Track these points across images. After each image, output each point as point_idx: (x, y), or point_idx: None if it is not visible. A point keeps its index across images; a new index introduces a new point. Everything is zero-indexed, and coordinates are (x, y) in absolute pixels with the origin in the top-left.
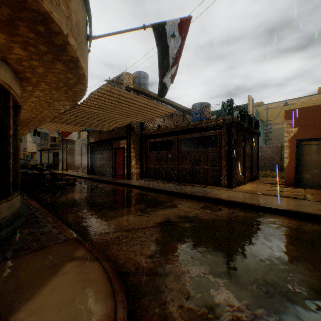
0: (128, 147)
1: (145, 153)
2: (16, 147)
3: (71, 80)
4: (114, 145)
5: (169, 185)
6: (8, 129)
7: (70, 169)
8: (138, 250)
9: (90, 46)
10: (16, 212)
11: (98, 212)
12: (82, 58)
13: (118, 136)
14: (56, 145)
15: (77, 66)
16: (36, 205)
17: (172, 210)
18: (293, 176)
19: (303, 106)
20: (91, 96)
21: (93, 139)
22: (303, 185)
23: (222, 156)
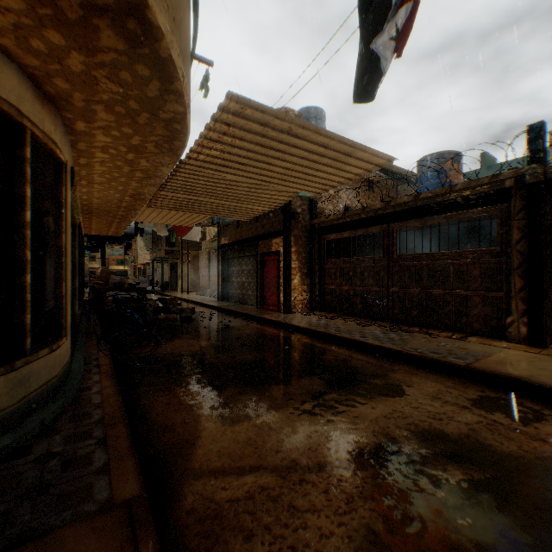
0: (285, 251)
1: (319, 262)
2: (58, 251)
3: (150, 87)
4: (260, 248)
5: (372, 331)
6: (21, 208)
7: (194, 290)
8: None
9: (197, 15)
10: (41, 391)
11: (217, 392)
12: None
13: (267, 231)
14: (173, 252)
15: (148, 28)
16: (105, 367)
17: (392, 404)
18: None
19: None
20: (203, 134)
21: (226, 238)
22: None
23: (511, 267)
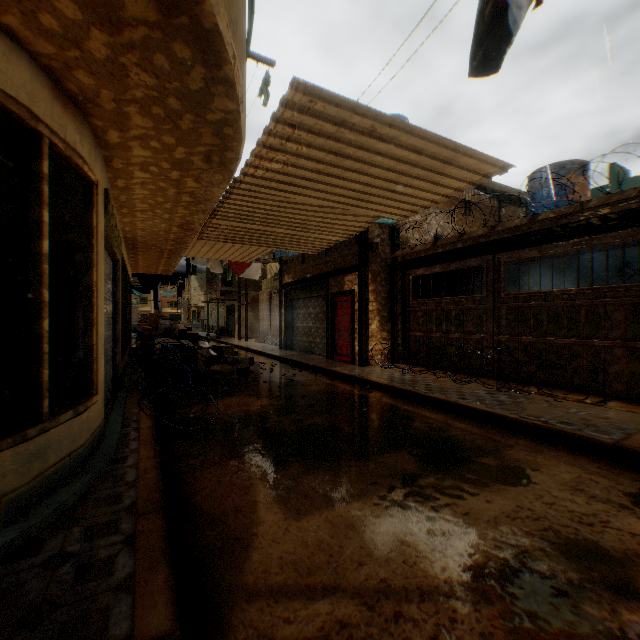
0: (361, 291)
1: (403, 303)
2: (87, 290)
3: (192, 76)
4: (330, 286)
5: (473, 390)
6: (36, 237)
7: (253, 336)
8: None
9: None
10: (62, 465)
11: (279, 469)
12: None
13: (339, 267)
14: (230, 293)
15: None
16: (146, 431)
17: (515, 496)
18: None
19: None
20: (261, 142)
21: (290, 276)
22: None
23: None
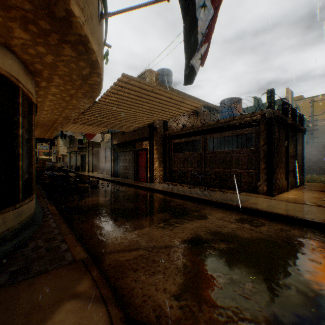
0: (150, 149)
1: (169, 154)
2: (30, 149)
3: (84, 70)
4: (136, 146)
5: (195, 191)
6: (17, 128)
7: (95, 171)
8: (160, 282)
9: (106, 32)
10: (27, 220)
11: (116, 221)
12: (92, 38)
13: (140, 137)
14: (83, 148)
15: (88, 49)
16: (54, 211)
17: (201, 222)
18: None
19: None
20: (109, 90)
21: (116, 141)
22: None
23: (260, 158)
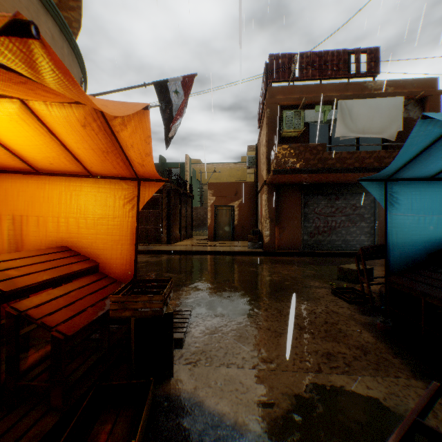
0: None
1: None
2: None
3: None
4: None
5: None
6: None
7: None
8: None
9: None
10: None
11: None
12: None
13: None
14: None
15: None
16: None
17: None
18: (213, 233)
19: (231, 171)
20: None
21: None
22: (219, 238)
23: (163, 217)
